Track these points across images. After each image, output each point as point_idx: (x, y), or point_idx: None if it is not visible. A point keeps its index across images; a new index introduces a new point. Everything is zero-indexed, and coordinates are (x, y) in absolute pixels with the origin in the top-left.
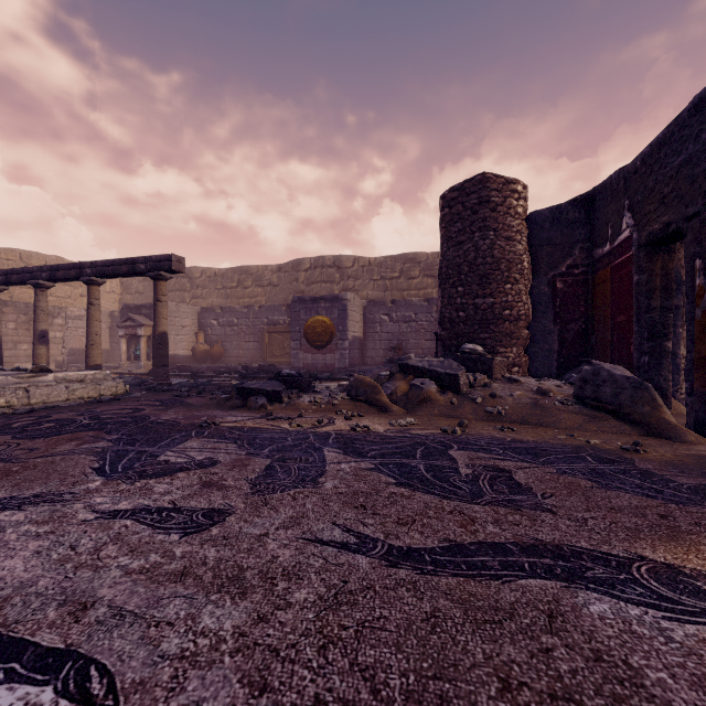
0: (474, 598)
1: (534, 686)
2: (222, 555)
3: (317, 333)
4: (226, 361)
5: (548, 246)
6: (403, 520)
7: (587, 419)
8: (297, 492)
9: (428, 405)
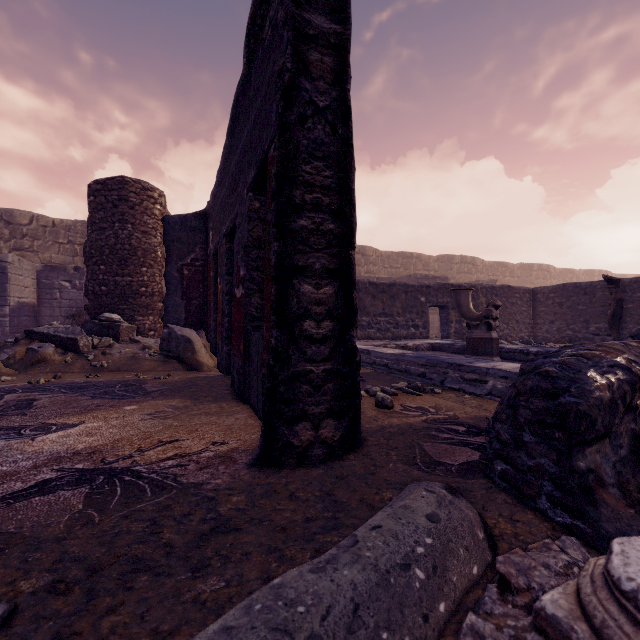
0: None
1: None
2: None
3: None
4: None
5: (179, 243)
6: None
7: (161, 364)
8: None
9: (43, 365)
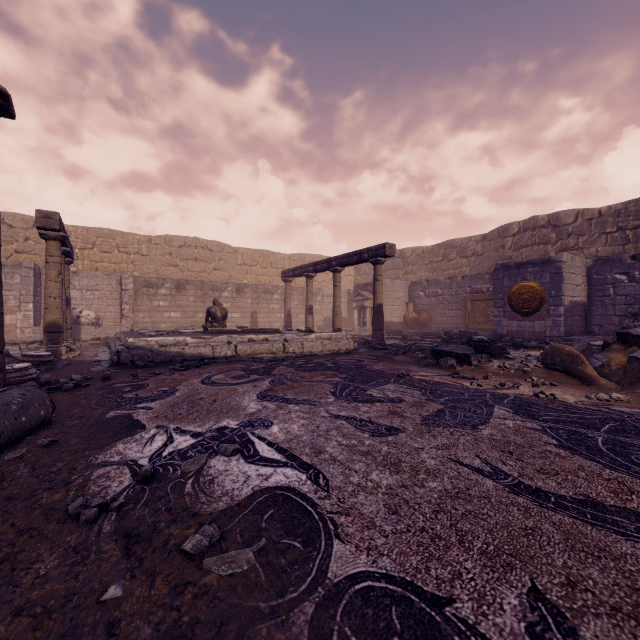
0: (583, 536)
1: (600, 596)
2: (390, 451)
3: (522, 300)
4: (431, 327)
5: None
6: (545, 470)
7: None
8: (455, 430)
9: None
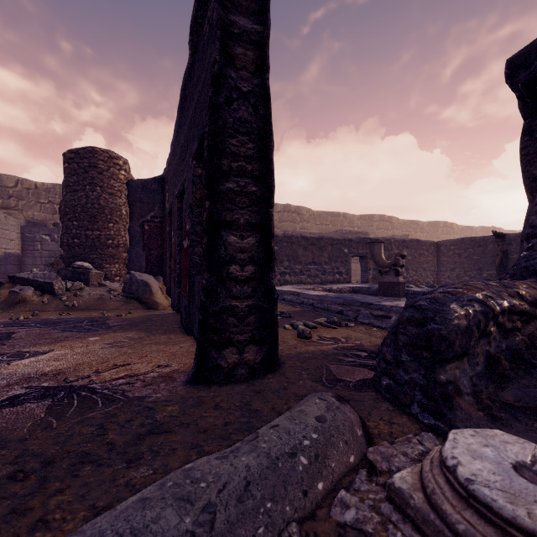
0: None
1: None
2: None
3: None
4: None
5: (140, 203)
6: None
7: (124, 304)
8: None
9: (23, 305)
